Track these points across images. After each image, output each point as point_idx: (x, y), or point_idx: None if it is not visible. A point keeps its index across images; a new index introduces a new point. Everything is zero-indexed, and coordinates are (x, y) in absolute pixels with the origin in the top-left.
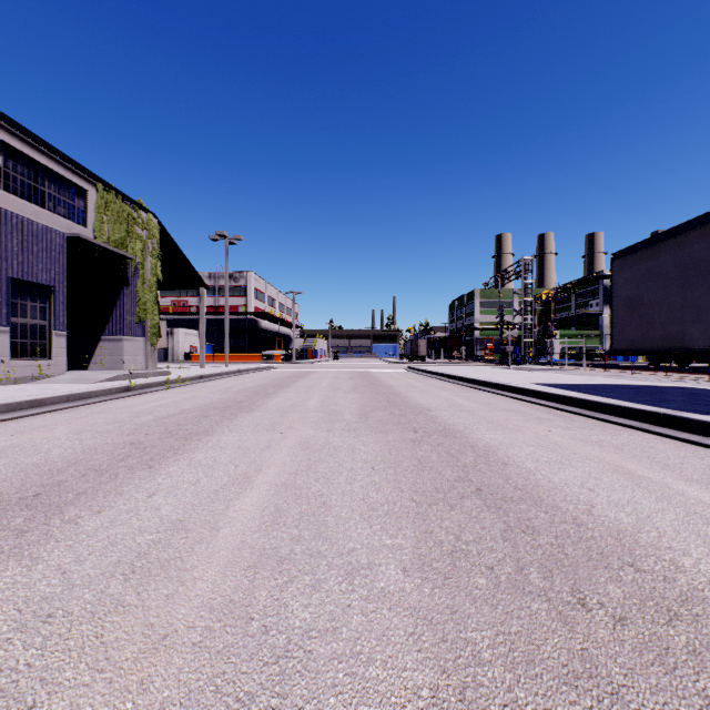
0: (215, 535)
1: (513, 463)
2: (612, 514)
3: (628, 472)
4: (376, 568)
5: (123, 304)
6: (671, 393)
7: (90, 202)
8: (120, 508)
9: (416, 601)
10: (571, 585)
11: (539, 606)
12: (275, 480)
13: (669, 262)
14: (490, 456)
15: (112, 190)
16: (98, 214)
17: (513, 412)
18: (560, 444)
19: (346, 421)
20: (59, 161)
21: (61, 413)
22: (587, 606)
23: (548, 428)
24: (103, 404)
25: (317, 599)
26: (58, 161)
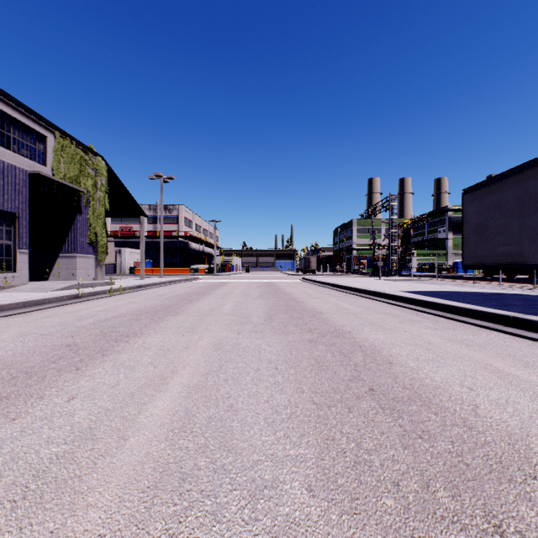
0: (121, 446)
1: (397, 361)
2: (497, 415)
3: (497, 369)
4: (280, 487)
5: (77, 228)
6: (511, 299)
7: (49, 146)
8: (35, 415)
9: (324, 534)
10: (482, 506)
11: (456, 537)
12: (188, 382)
13: (510, 195)
14: (377, 355)
15: (67, 137)
16: (55, 156)
17: (388, 314)
18: (433, 343)
19: (254, 323)
20: (22, 112)
21: (16, 317)
22: (506, 537)
23: (420, 329)
24: (54, 309)
25: (217, 534)
26: (21, 112)
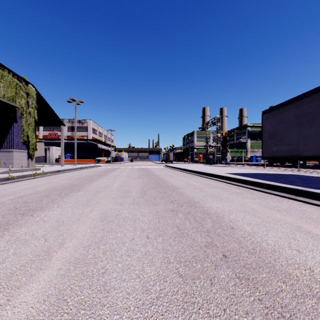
0: None
1: (236, 226)
2: None
3: (307, 231)
4: None
5: (13, 132)
6: (291, 177)
7: None
8: None
9: None
10: None
11: None
12: (70, 256)
13: (291, 114)
14: (221, 221)
15: (6, 69)
16: None
17: (221, 188)
18: (256, 210)
19: (133, 196)
20: None
21: None
22: None
23: (244, 199)
24: None
25: None
26: None
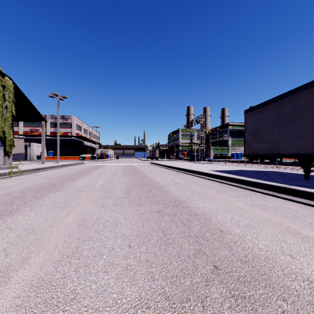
0: None
1: (225, 229)
2: None
3: (296, 232)
4: None
5: None
6: (272, 174)
7: None
8: None
9: None
10: None
11: None
12: (33, 276)
13: (272, 113)
14: (209, 223)
15: None
16: None
17: (206, 186)
18: (243, 209)
19: (116, 196)
20: None
21: None
22: None
23: (229, 197)
24: None
25: None
26: None
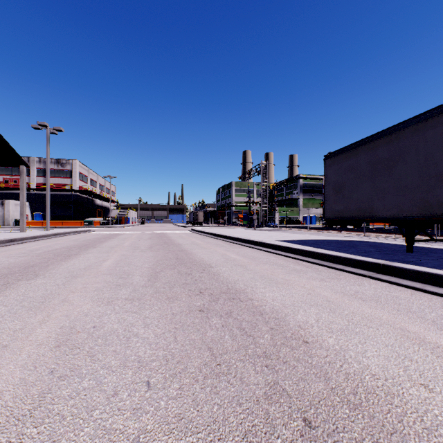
0: None
1: (312, 338)
2: None
3: (420, 338)
4: None
5: None
6: (362, 245)
7: None
8: None
9: None
10: None
11: None
12: None
13: (363, 160)
14: (285, 329)
15: None
16: None
17: (274, 264)
18: (332, 300)
19: (134, 285)
20: None
21: None
22: None
23: (309, 281)
24: None
25: None
26: None
